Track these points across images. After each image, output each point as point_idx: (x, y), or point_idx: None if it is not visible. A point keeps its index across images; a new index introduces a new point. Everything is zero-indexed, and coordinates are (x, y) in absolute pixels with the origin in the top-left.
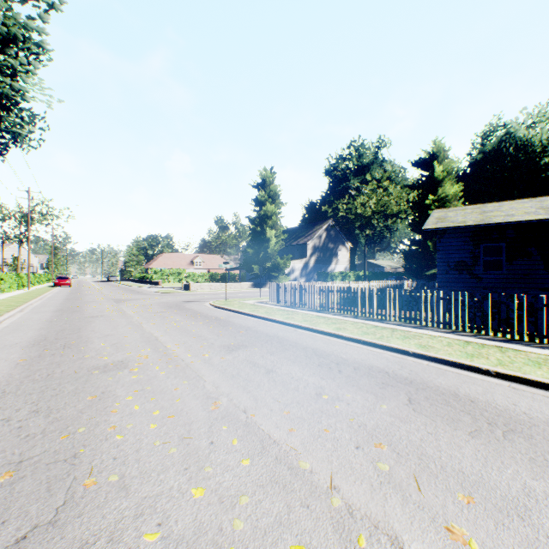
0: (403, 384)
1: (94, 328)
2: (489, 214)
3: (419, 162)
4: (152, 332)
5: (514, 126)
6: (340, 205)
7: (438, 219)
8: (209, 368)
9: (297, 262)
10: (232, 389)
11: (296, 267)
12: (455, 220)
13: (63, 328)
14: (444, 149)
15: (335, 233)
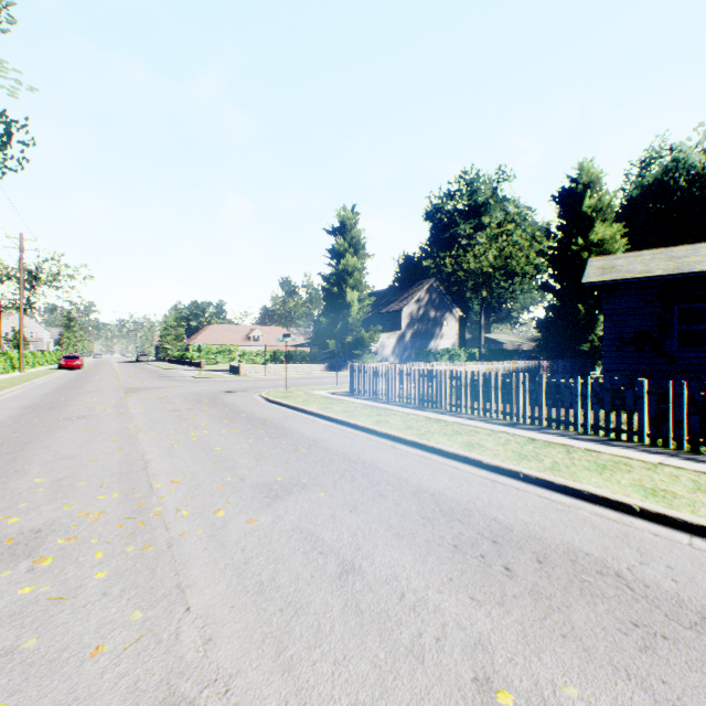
0: (691, 630)
1: (55, 440)
2: (685, 260)
3: (560, 195)
4: (146, 450)
5: (685, 150)
6: (447, 258)
7: (603, 269)
8: (213, 556)
9: (388, 335)
10: (247, 649)
11: (386, 342)
12: (633, 270)
13: (3, 440)
14: (597, 176)
15: (440, 297)
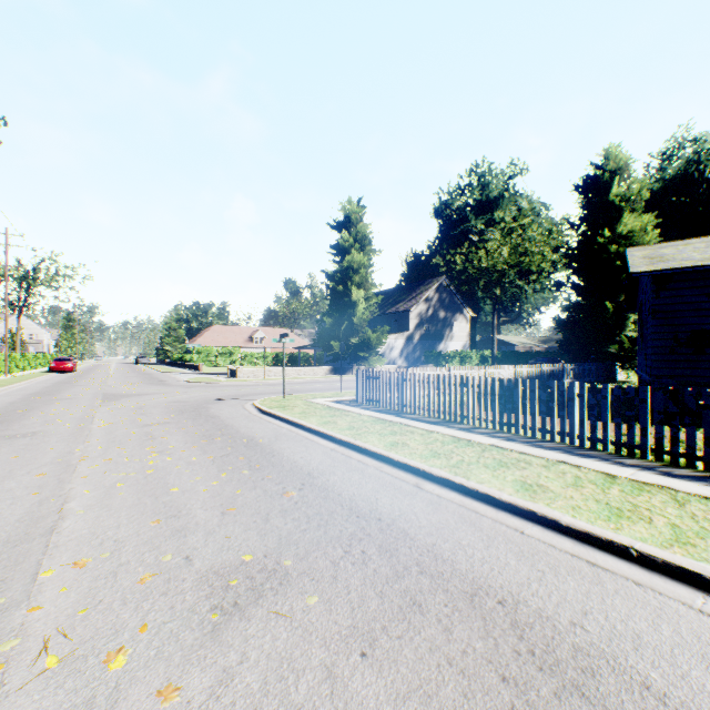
0: None
1: None
2: None
3: (584, 183)
4: (72, 493)
5: (709, 140)
6: (458, 256)
7: (649, 258)
8: None
9: (395, 336)
10: None
11: (394, 344)
12: (690, 258)
13: None
14: (626, 162)
15: (450, 296)
